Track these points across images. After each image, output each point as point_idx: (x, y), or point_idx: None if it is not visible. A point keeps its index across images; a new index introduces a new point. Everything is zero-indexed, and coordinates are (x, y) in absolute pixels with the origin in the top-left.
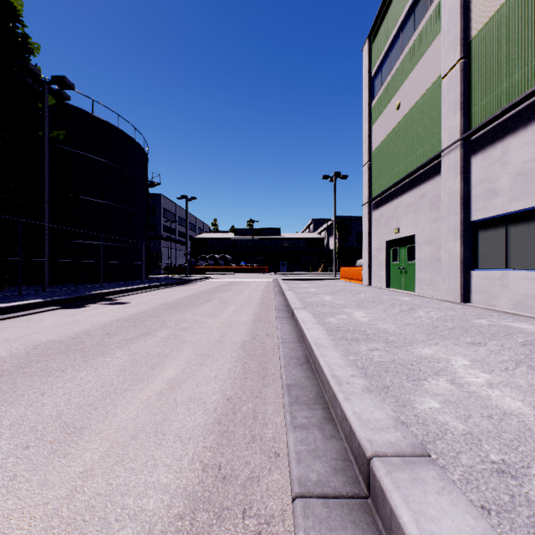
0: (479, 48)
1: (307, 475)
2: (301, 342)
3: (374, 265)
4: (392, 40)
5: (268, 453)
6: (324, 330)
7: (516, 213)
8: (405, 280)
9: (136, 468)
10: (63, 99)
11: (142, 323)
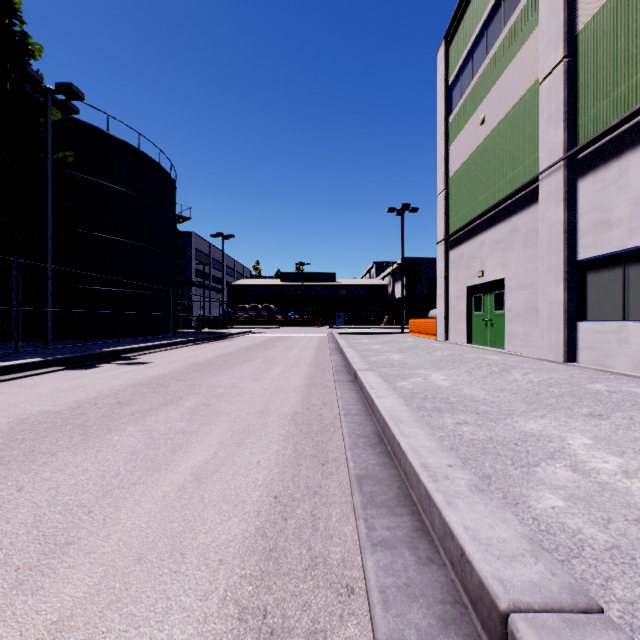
0: (588, 43)
1: (401, 632)
2: (369, 414)
3: (452, 316)
4: (475, 40)
5: (337, 587)
6: (400, 399)
7: (637, 249)
8: (492, 334)
9: (138, 615)
10: (70, 113)
11: (165, 389)
